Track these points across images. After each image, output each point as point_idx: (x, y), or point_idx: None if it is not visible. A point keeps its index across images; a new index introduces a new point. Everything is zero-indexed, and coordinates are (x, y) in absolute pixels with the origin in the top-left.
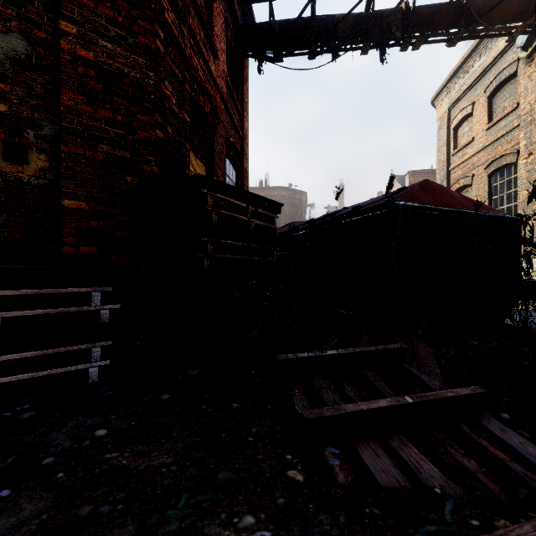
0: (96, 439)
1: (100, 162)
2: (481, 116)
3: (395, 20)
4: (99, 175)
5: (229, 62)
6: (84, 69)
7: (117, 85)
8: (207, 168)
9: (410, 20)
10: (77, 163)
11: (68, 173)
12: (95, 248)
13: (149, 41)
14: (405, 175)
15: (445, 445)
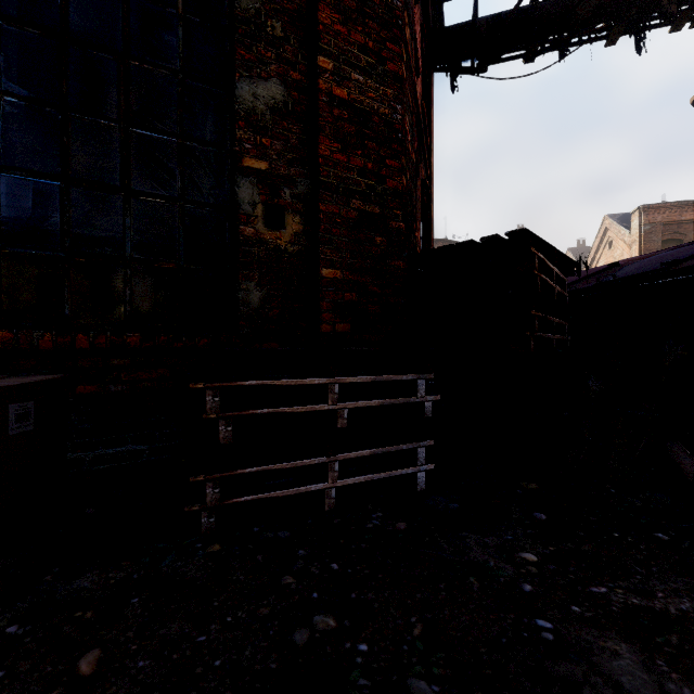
0: (533, 565)
1: (353, 221)
2: None
3: None
4: (351, 237)
5: None
6: (338, 111)
7: (367, 125)
8: None
9: None
10: (333, 224)
11: (325, 237)
12: (348, 325)
13: (396, 67)
14: (632, 212)
15: None
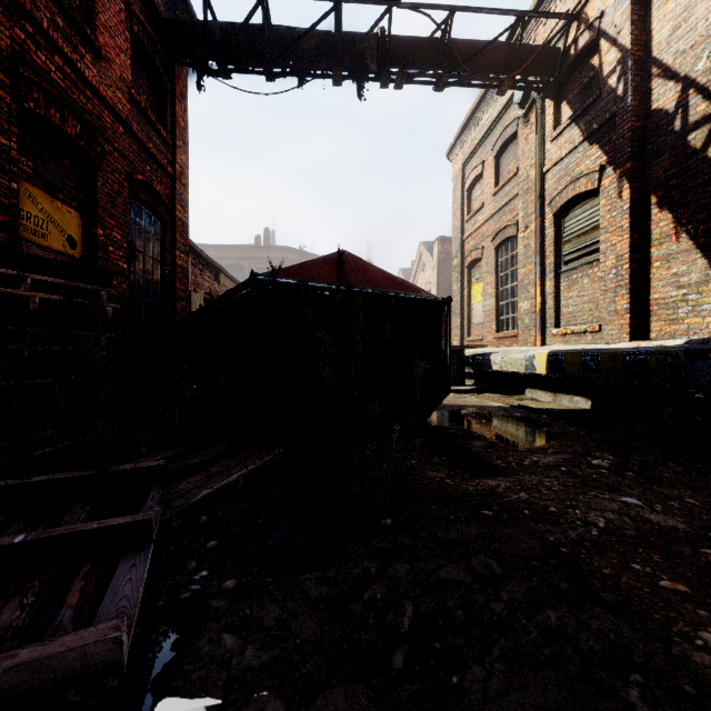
0: None
1: None
2: (489, 179)
3: (370, 48)
4: None
5: (147, 67)
6: None
7: None
8: (85, 215)
9: (387, 51)
10: None
11: None
12: None
13: None
14: (434, 242)
15: (16, 596)
